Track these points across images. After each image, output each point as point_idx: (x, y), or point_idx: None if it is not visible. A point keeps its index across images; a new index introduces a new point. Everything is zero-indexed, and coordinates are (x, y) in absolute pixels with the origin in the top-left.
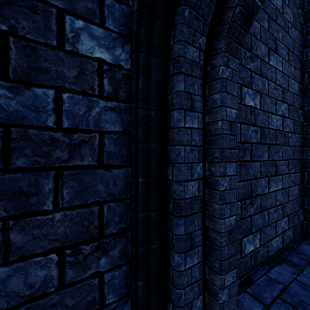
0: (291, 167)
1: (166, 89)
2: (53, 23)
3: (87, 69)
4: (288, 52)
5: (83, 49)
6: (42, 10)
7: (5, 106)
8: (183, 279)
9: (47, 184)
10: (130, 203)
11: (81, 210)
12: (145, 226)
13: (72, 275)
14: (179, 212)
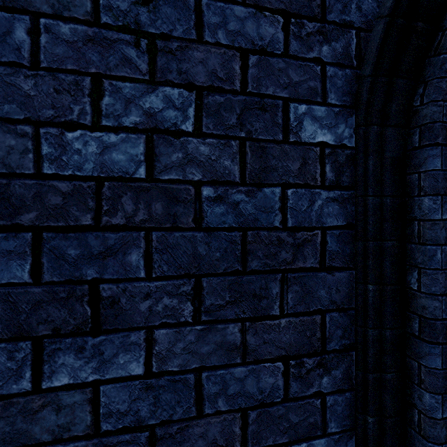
0: None
1: (405, 166)
2: (279, 116)
3: (309, 158)
4: None
5: (305, 136)
6: (271, 106)
7: (243, 210)
8: (440, 430)
9: (274, 288)
10: (354, 315)
11: (303, 318)
12: (376, 347)
13: (295, 389)
14: (433, 337)
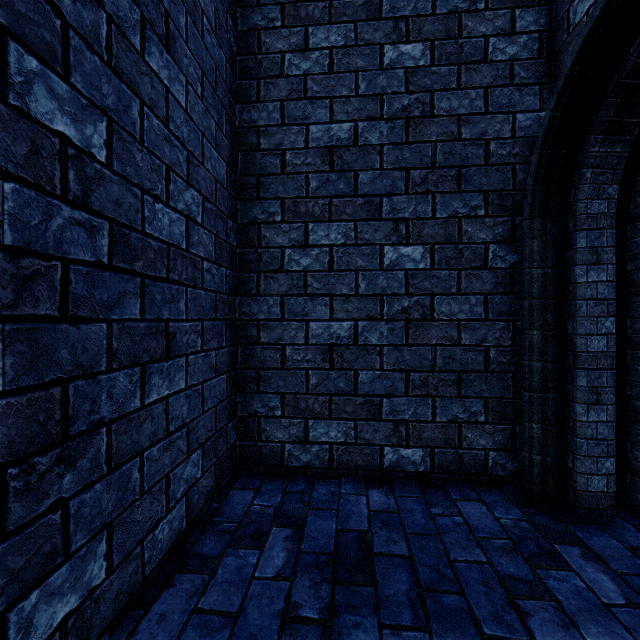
0: (210, 337)
1: None
2: None
3: None
4: (204, 80)
5: None
6: None
7: None
8: None
9: None
10: None
11: None
12: None
13: None
14: None
